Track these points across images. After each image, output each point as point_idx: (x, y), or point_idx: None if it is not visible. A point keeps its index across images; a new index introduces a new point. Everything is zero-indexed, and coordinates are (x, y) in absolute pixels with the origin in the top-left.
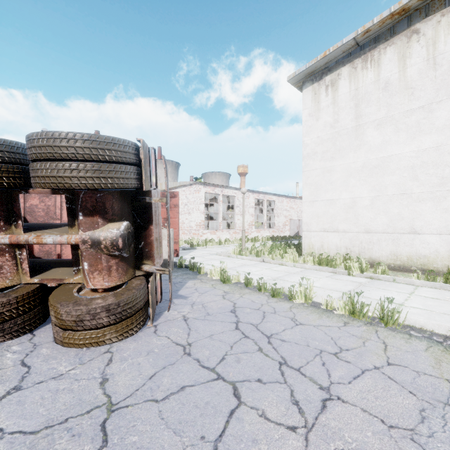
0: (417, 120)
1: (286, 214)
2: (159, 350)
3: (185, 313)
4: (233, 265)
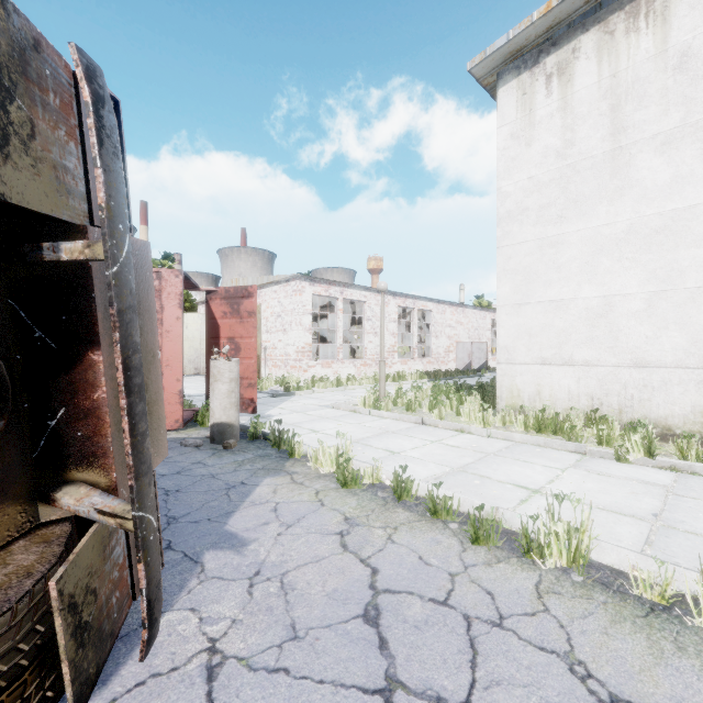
0: None
1: (450, 334)
2: None
3: (222, 627)
4: (363, 433)
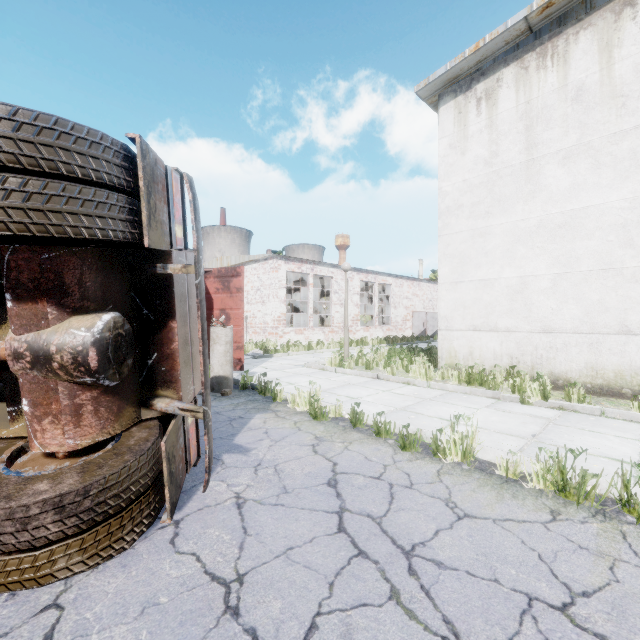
0: (632, 148)
1: (407, 304)
2: (169, 599)
3: (242, 488)
4: (329, 385)
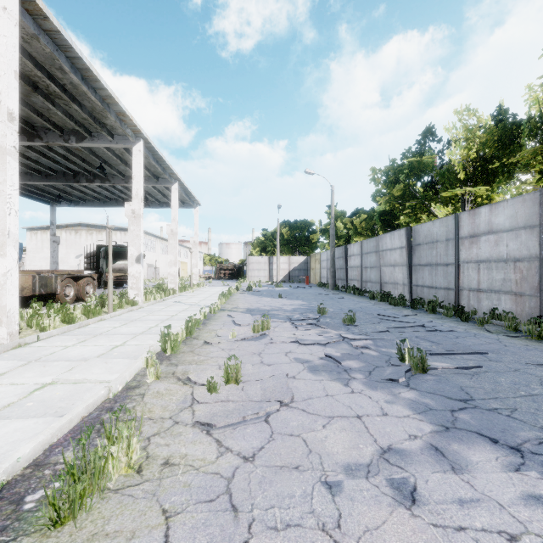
0: None
1: None
2: None
3: None
4: None
